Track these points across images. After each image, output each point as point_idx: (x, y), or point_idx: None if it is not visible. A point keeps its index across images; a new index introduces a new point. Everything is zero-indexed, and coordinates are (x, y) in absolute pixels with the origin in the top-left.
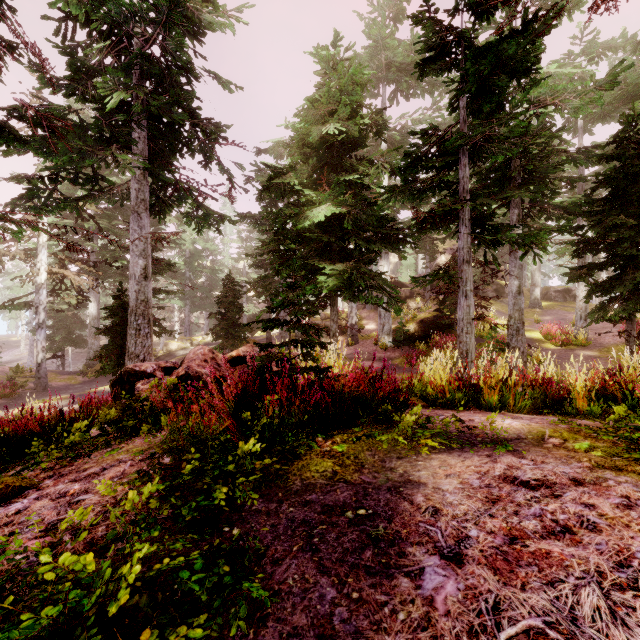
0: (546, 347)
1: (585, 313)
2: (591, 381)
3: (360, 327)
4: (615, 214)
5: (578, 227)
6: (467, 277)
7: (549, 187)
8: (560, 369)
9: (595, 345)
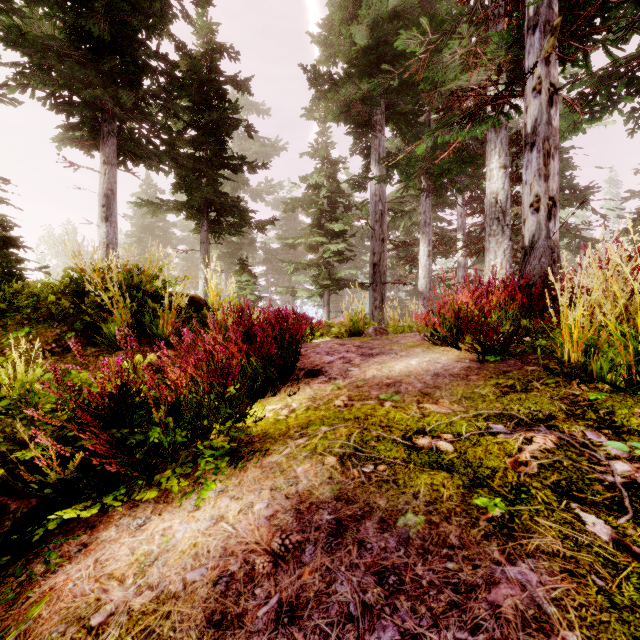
0: None
1: None
2: None
3: None
4: None
5: None
6: None
7: None
8: None
9: None
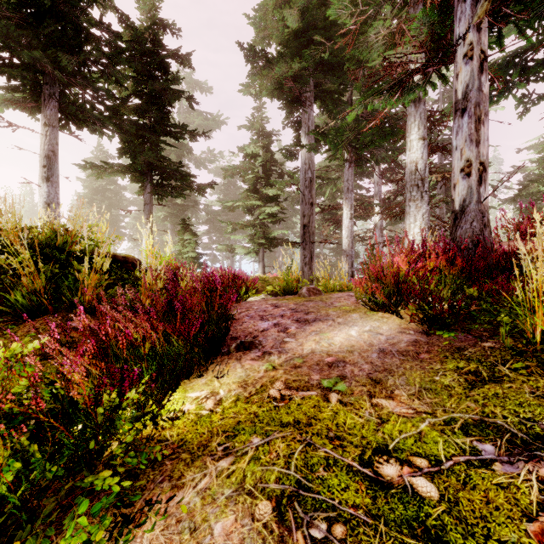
0: None
1: None
2: None
3: None
4: None
5: None
6: None
7: None
8: None
9: None
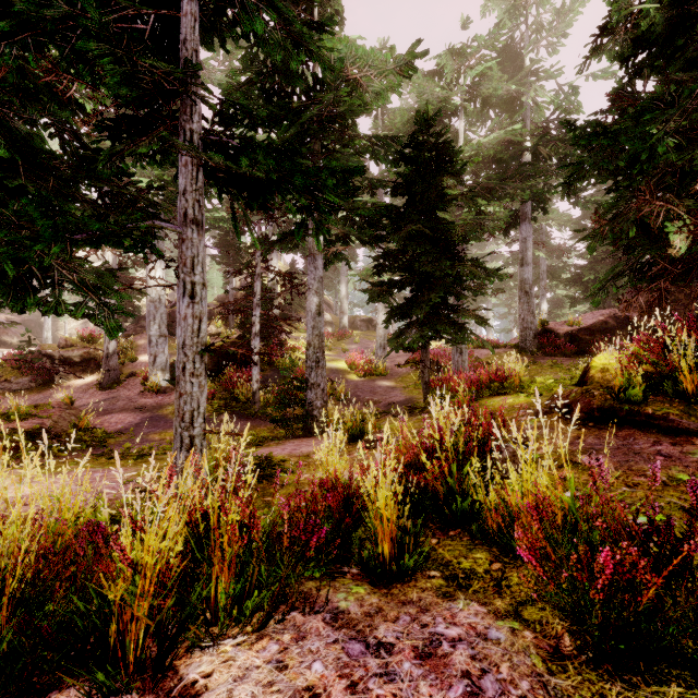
0: (351, 378)
1: (384, 341)
2: (397, 452)
3: (130, 359)
4: (414, 221)
5: (379, 237)
6: (194, 255)
7: (351, 187)
8: (363, 404)
9: (392, 374)
